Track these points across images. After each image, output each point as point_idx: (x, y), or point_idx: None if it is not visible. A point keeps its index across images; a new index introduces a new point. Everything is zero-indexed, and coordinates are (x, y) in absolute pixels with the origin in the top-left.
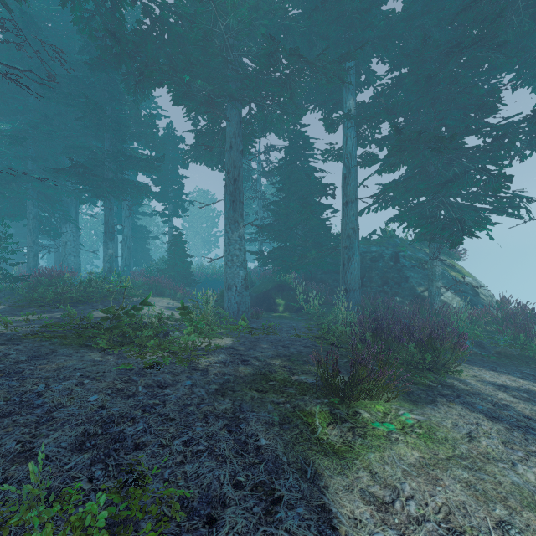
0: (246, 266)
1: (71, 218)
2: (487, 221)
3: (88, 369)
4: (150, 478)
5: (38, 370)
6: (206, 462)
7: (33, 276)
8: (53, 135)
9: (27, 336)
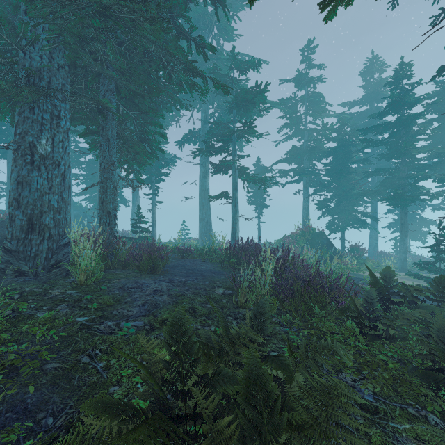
0: None
1: None
2: (118, 207)
3: None
4: None
5: None
6: None
7: None
8: None
9: None
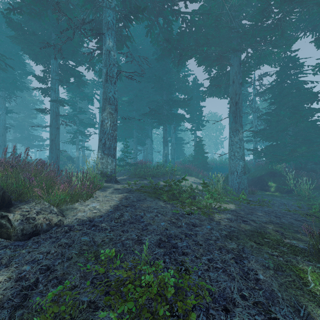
0: (244, 159)
1: (149, 136)
2: None
3: (159, 209)
4: (191, 271)
5: (140, 206)
6: (221, 275)
7: (135, 164)
8: (142, 98)
9: (136, 190)
